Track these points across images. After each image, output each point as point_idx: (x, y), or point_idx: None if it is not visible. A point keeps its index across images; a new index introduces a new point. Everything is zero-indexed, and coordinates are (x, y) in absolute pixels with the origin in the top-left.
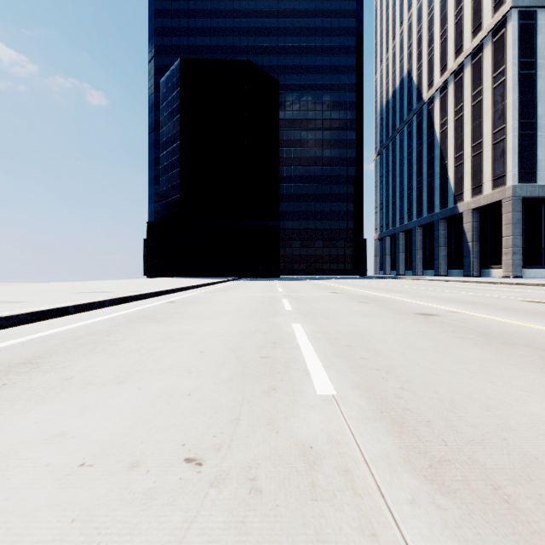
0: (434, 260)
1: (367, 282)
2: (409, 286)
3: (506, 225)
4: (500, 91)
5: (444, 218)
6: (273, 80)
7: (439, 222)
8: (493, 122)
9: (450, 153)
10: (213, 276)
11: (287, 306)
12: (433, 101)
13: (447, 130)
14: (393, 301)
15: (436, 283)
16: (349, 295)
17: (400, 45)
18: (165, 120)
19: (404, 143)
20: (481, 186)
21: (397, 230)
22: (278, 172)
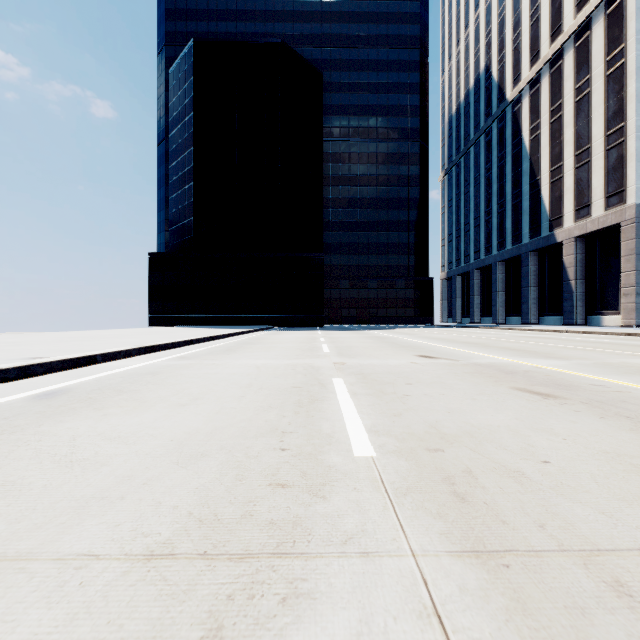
0: (522, 304)
1: (448, 333)
2: (525, 341)
3: (626, 256)
4: (617, 79)
5: (535, 250)
6: (316, 71)
7: (529, 255)
8: (606, 120)
9: (545, 166)
10: (236, 324)
11: (351, 424)
12: (519, 101)
13: (540, 136)
14: (597, 386)
15: (553, 336)
16: (466, 365)
17: (475, 34)
18: (175, 121)
19: (480, 157)
20: (589, 207)
21: (471, 266)
22: (321, 190)
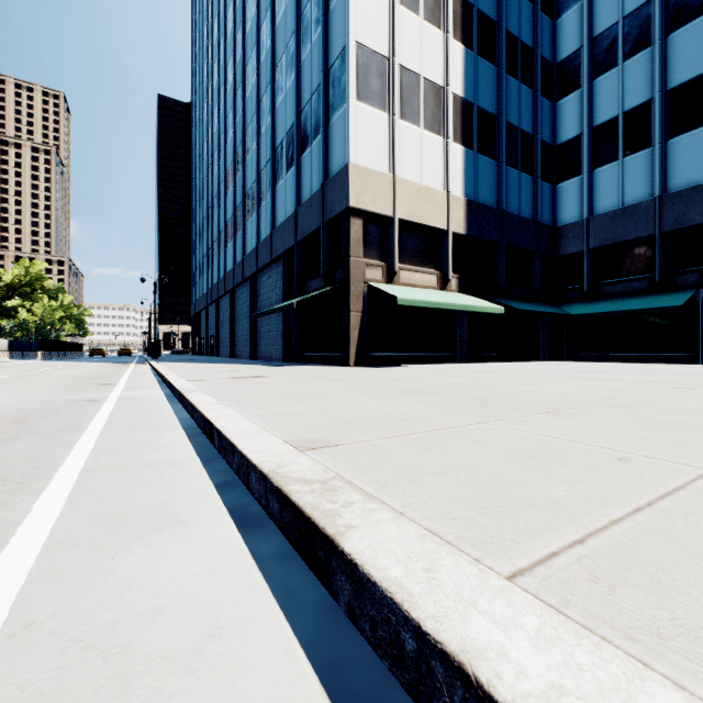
0: None
1: None
2: None
3: None
4: None
5: None
6: None
7: None
8: None
9: None
10: None
11: None
12: None
13: None
14: None
15: None
16: None
17: None
18: None
19: None
20: None
21: None
22: None
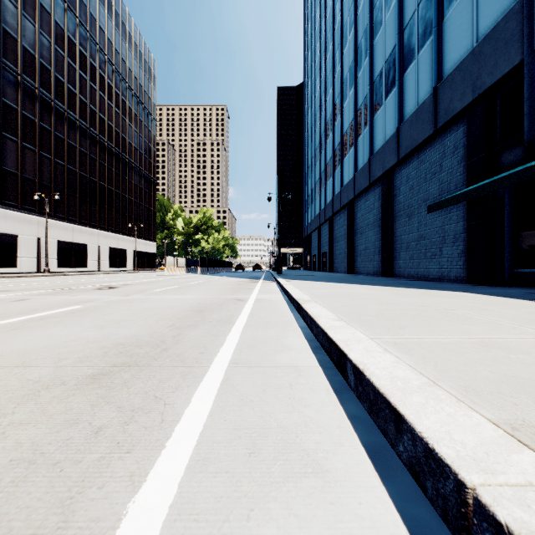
0: None
1: None
2: None
3: None
4: None
5: None
6: None
7: None
8: None
9: None
10: None
11: None
12: None
13: None
14: None
15: None
16: None
17: None
18: None
19: None
20: None
21: None
22: None
